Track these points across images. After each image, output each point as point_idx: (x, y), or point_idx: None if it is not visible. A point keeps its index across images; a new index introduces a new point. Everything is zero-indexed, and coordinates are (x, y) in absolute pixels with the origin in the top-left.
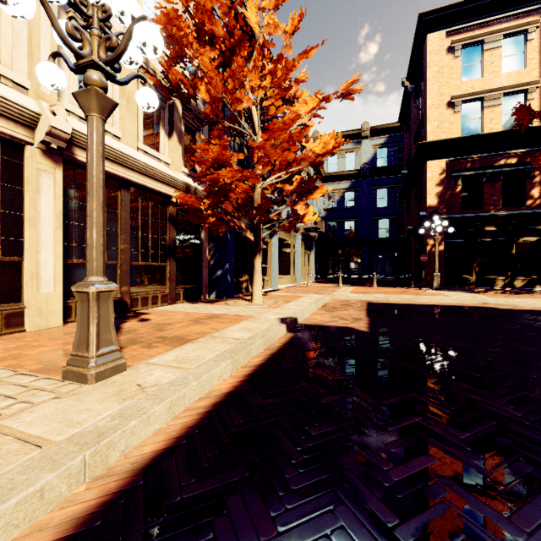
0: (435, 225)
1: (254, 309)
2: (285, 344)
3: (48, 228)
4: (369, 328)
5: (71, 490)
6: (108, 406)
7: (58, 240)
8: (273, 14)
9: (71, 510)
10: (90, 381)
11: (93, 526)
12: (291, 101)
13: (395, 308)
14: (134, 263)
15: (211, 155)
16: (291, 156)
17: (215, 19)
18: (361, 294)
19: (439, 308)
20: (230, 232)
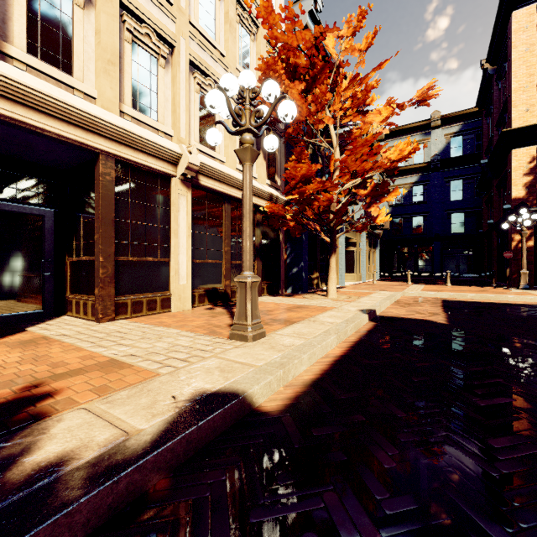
0: (522, 219)
1: (333, 302)
2: (371, 329)
3: (183, 237)
4: (448, 321)
5: (277, 388)
6: (272, 353)
7: (189, 245)
8: (351, 40)
9: (283, 396)
10: (250, 340)
11: (300, 402)
12: (363, 111)
13: (473, 305)
14: (233, 262)
15: (301, 172)
16: (368, 166)
17: (299, 53)
18: (434, 292)
19: (526, 307)
20: (304, 233)
